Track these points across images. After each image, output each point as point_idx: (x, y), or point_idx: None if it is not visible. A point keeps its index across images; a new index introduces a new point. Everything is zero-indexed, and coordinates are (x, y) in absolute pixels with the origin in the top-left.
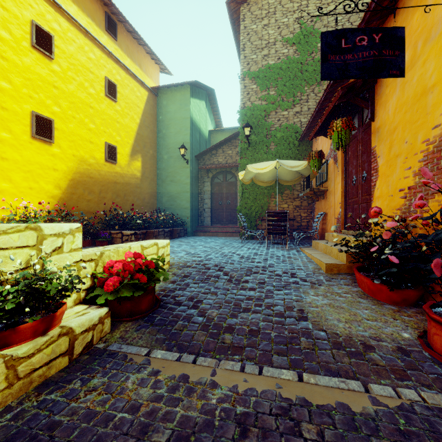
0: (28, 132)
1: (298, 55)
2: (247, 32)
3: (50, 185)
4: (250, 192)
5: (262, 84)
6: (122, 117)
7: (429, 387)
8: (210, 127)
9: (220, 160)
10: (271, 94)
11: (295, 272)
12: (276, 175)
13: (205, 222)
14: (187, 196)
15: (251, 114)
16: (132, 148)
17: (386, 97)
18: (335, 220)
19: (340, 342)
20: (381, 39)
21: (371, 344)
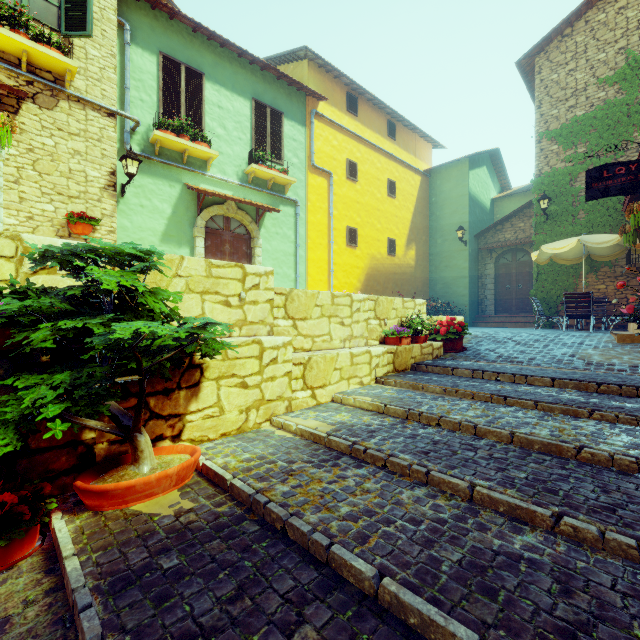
0: (345, 242)
1: (621, 95)
2: (544, 86)
3: (355, 280)
4: (548, 273)
5: (565, 143)
6: (399, 210)
7: (634, 373)
8: (492, 194)
9: (508, 236)
10: (580, 153)
11: (584, 342)
12: (586, 250)
13: (487, 312)
14: (465, 282)
15: (549, 181)
16: (407, 238)
17: None
18: None
19: (591, 363)
20: (636, 167)
21: (614, 364)
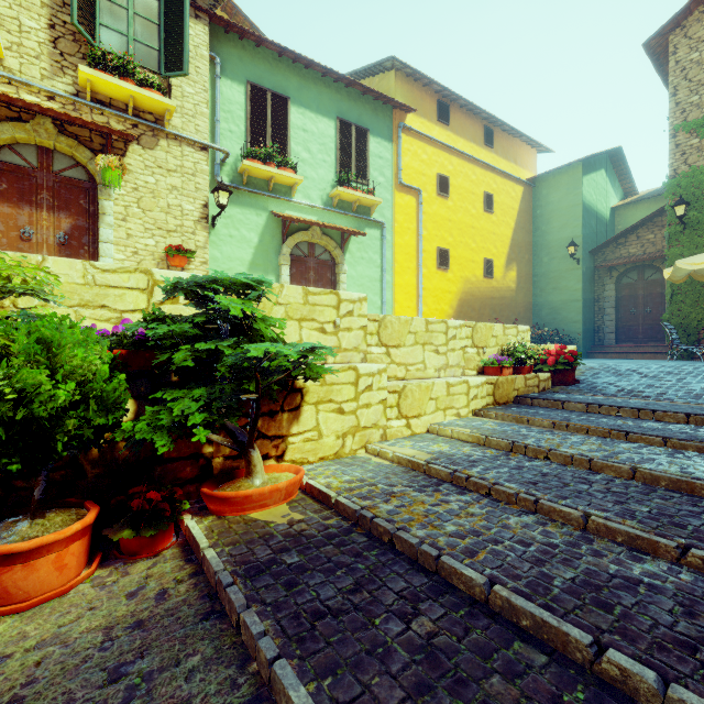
0: (435, 265)
1: None
2: (681, 68)
3: (447, 306)
4: (686, 293)
5: None
6: (498, 226)
7: None
8: (613, 201)
9: (632, 251)
10: None
11: None
12: None
13: (605, 341)
14: (577, 306)
15: (687, 182)
16: (506, 257)
17: None
18: None
19: None
20: None
21: None
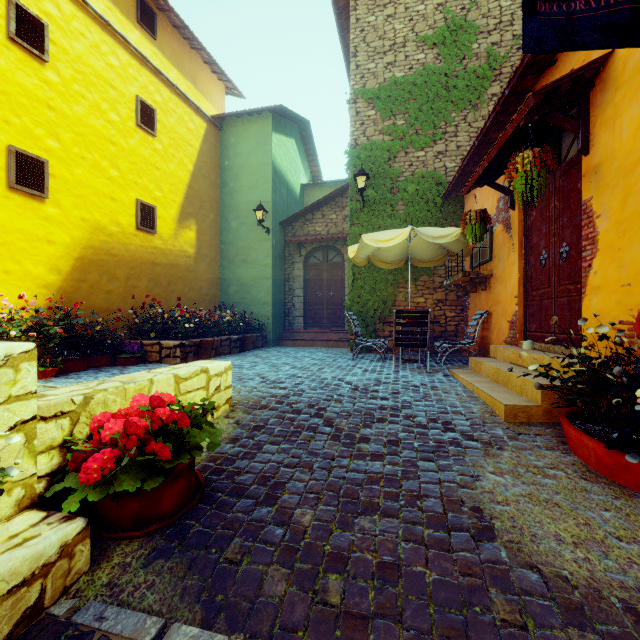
0: (2, 180)
1: (440, 63)
2: (361, 28)
3: (42, 267)
4: (365, 278)
5: (384, 109)
6: (165, 160)
7: None
8: (303, 179)
9: (319, 229)
10: (399, 125)
11: (451, 419)
12: (407, 251)
13: (295, 325)
14: (267, 284)
15: (366, 156)
16: (180, 209)
17: (615, 108)
18: (508, 325)
19: (578, 604)
20: None
21: None
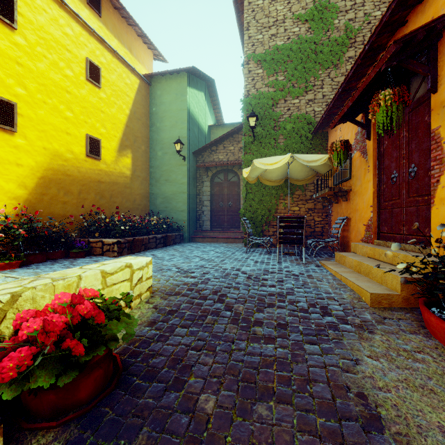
0: None
1: (310, 34)
2: (252, 9)
3: (12, 184)
4: (255, 192)
5: (269, 68)
6: (108, 106)
7: None
8: (210, 122)
9: (221, 157)
10: (280, 80)
11: (327, 304)
12: (286, 172)
13: (204, 226)
14: (184, 197)
15: (256, 102)
16: (120, 142)
17: None
18: (364, 227)
19: None
20: None
21: None
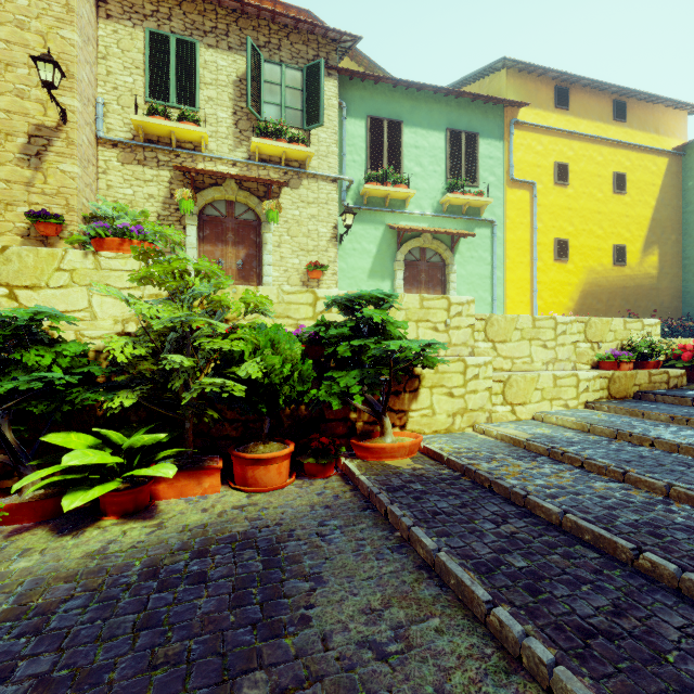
0: (552, 257)
1: None
2: None
3: (566, 299)
4: None
5: None
6: (632, 207)
7: None
8: None
9: None
10: None
11: None
12: None
13: None
14: None
15: None
16: (644, 241)
17: None
18: None
19: None
20: None
21: None
